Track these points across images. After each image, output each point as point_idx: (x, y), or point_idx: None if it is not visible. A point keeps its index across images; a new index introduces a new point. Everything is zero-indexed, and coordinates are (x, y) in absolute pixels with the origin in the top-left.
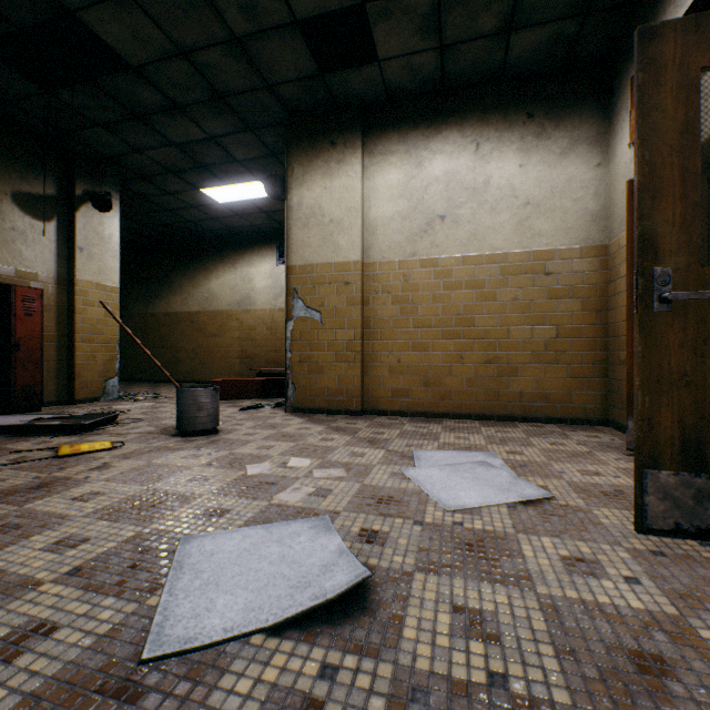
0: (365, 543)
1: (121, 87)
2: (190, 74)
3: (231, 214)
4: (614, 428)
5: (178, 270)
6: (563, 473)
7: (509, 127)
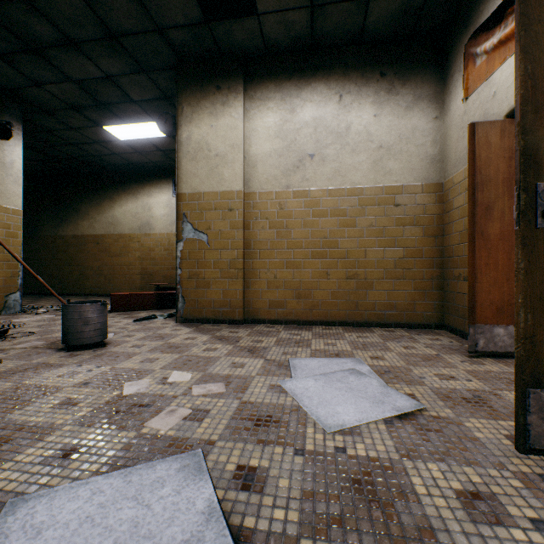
0: (241, 489)
1: (12, 15)
2: (81, 9)
3: (131, 151)
4: (448, 331)
5: (85, 198)
6: (423, 378)
7: (366, 83)
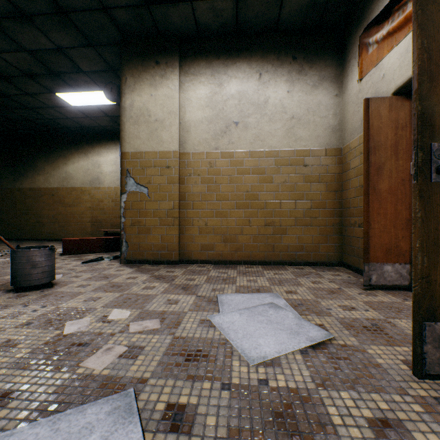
0: (169, 430)
1: None
2: None
3: (82, 116)
4: (346, 268)
5: (41, 156)
6: (329, 309)
7: (281, 64)
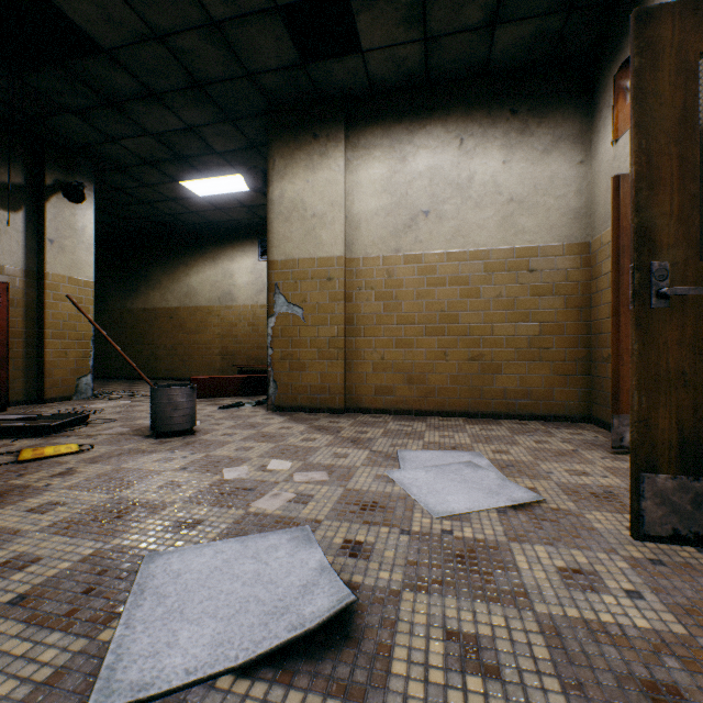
0: (349, 556)
1: (92, 71)
2: (166, 60)
3: (211, 208)
4: (596, 425)
5: (156, 264)
6: (550, 473)
7: (493, 122)
